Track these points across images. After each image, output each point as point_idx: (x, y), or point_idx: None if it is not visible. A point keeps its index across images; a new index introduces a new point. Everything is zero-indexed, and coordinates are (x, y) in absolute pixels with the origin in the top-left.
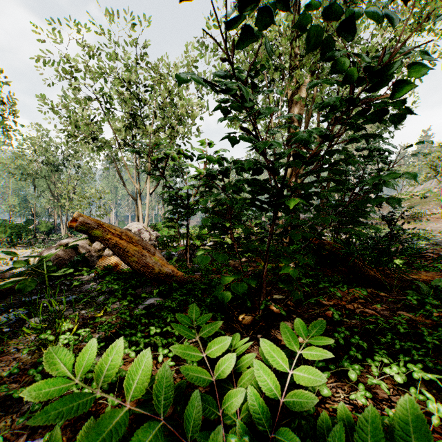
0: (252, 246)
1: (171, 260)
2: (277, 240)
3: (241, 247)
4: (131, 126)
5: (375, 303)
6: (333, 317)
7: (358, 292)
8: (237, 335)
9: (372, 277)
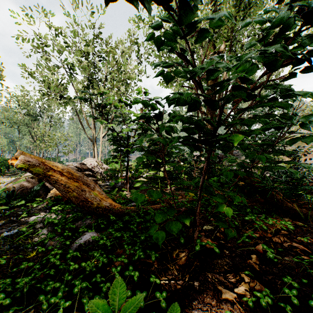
0: (185, 183)
1: (113, 190)
2: (200, 173)
3: (174, 184)
4: (88, 86)
5: (297, 235)
6: (265, 253)
7: (280, 223)
8: (175, 306)
9: (287, 208)
